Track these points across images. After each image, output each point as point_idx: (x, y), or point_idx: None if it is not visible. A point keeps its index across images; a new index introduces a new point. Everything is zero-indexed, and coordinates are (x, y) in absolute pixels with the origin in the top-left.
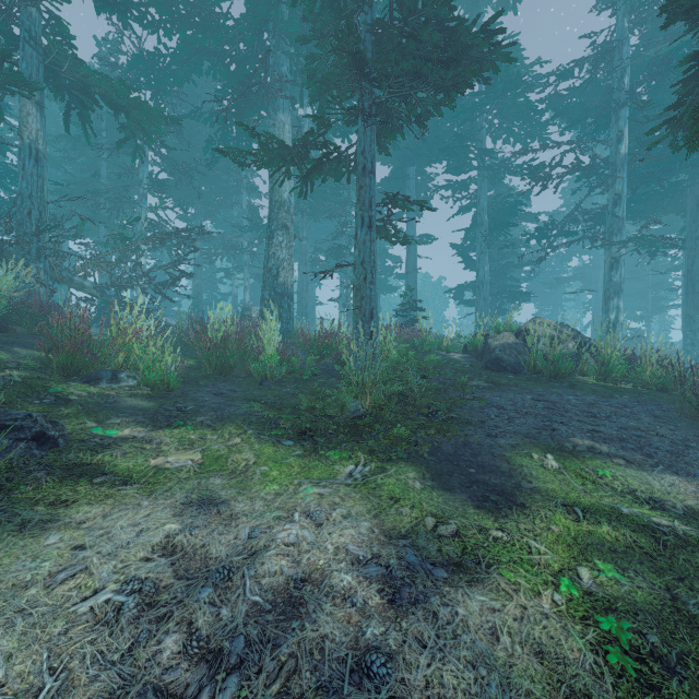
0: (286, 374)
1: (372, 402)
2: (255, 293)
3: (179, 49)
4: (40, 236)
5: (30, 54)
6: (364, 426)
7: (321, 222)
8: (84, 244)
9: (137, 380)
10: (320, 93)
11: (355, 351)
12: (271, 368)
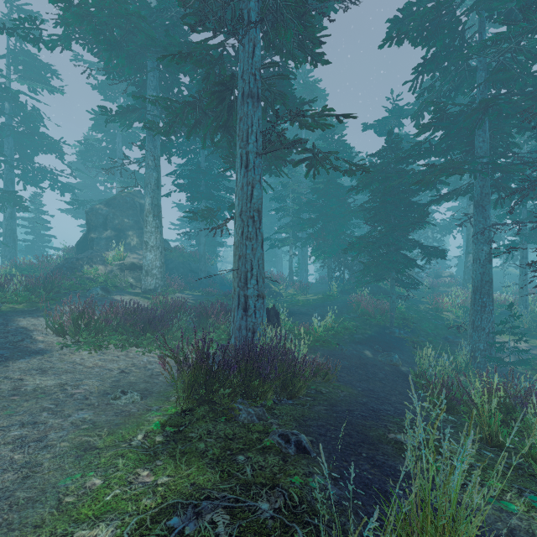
0: None
1: (527, 327)
2: None
3: None
4: None
5: None
6: (525, 331)
7: None
8: None
9: (454, 315)
10: (500, 217)
11: (519, 311)
12: None
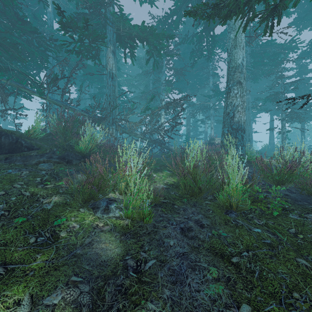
0: (250, 202)
1: None
2: (216, 130)
3: (175, 4)
4: (113, 113)
5: (109, 29)
6: None
7: (256, 84)
8: (140, 116)
9: (121, 211)
10: None
11: None
12: (236, 201)
